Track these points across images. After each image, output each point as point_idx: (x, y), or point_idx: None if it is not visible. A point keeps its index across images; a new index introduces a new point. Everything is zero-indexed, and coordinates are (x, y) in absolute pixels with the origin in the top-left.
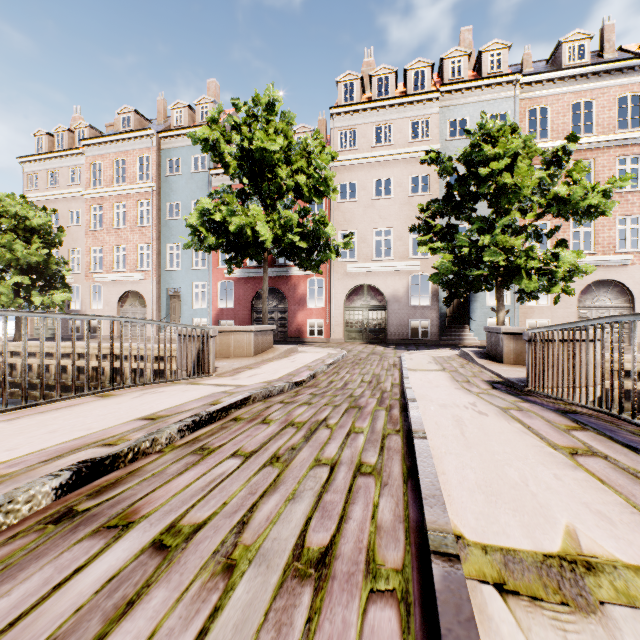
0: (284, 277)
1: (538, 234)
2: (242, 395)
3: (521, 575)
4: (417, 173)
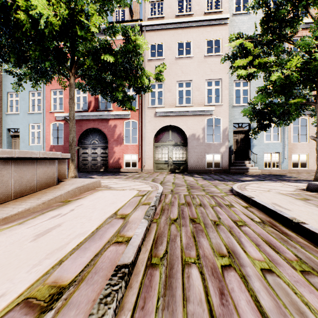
0: (105, 120)
1: None
2: None
3: None
4: (211, 37)
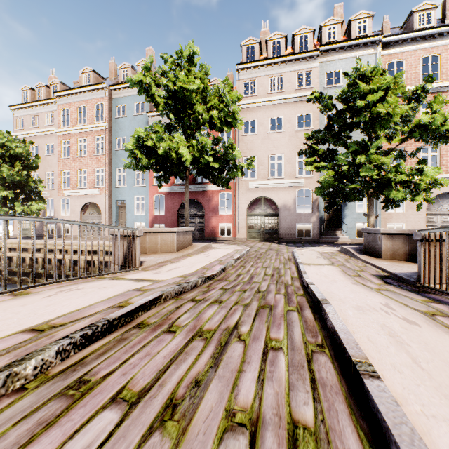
0: (202, 192)
1: (402, 155)
2: (153, 294)
3: None
4: (302, 112)
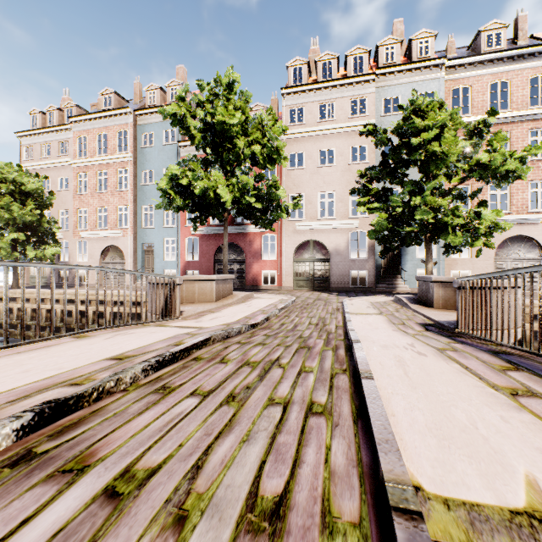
0: (242, 234)
1: (462, 196)
2: (203, 336)
3: (491, 537)
4: (356, 144)
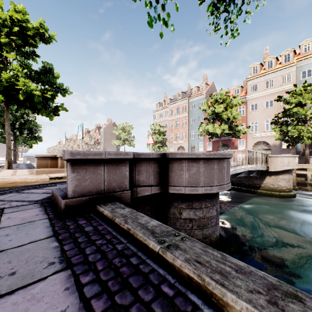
0: (229, 139)
1: None
2: None
3: None
4: (284, 96)
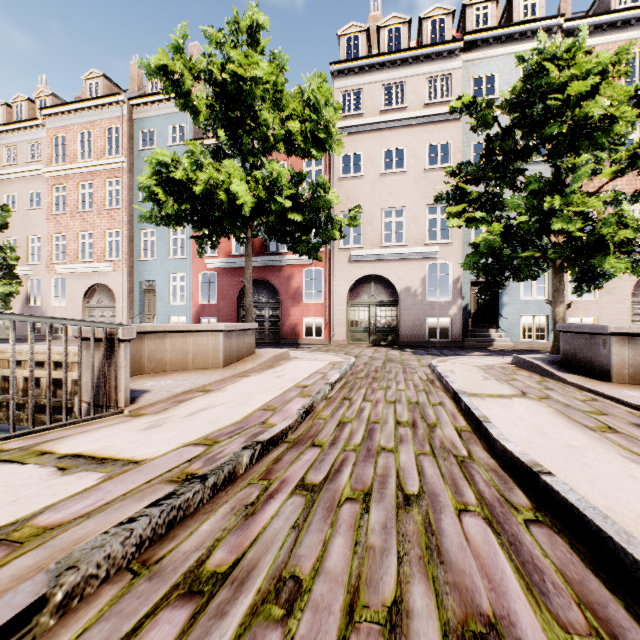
0: (276, 267)
1: (616, 199)
2: None
3: None
4: (435, 141)
